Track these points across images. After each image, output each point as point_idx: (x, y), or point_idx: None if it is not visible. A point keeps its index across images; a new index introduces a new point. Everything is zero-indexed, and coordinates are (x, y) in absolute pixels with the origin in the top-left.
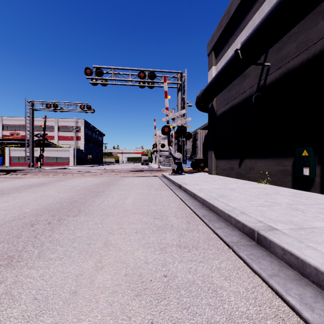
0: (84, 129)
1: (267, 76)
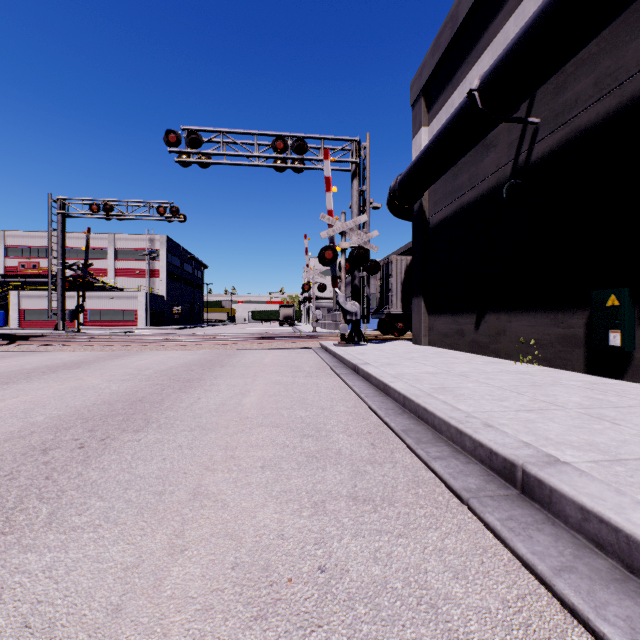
0: (167, 256)
1: (533, 144)
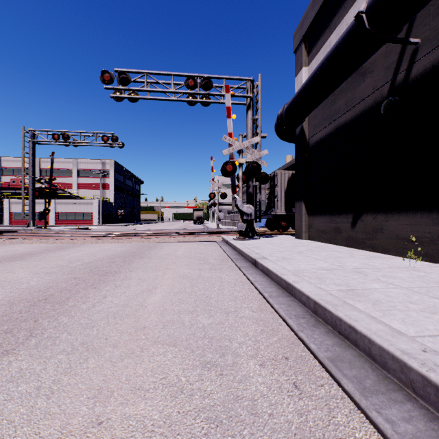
0: (114, 174)
1: (413, 63)
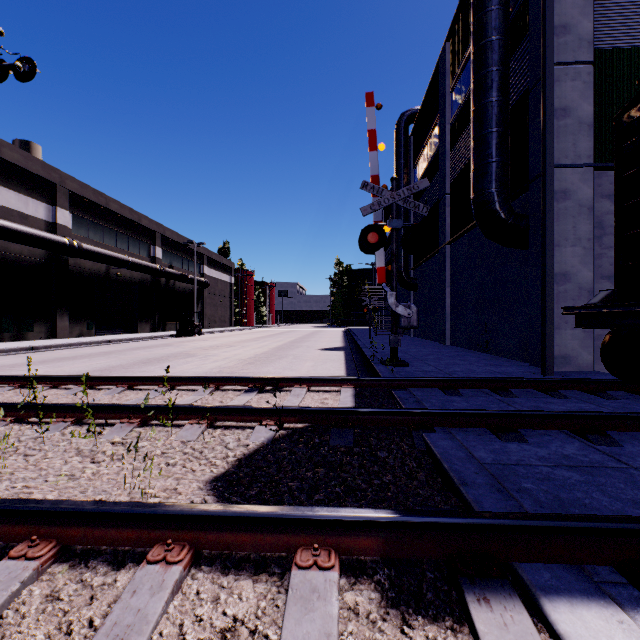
0: None
1: None
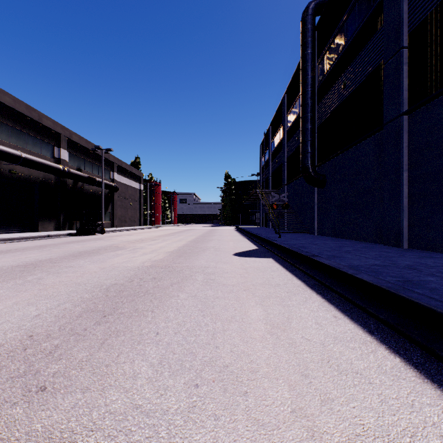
0: None
1: None
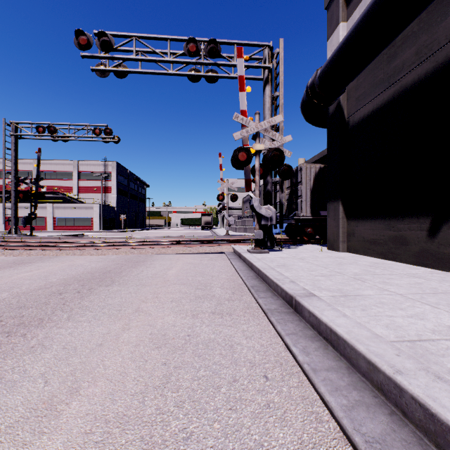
0: (117, 177)
1: None
